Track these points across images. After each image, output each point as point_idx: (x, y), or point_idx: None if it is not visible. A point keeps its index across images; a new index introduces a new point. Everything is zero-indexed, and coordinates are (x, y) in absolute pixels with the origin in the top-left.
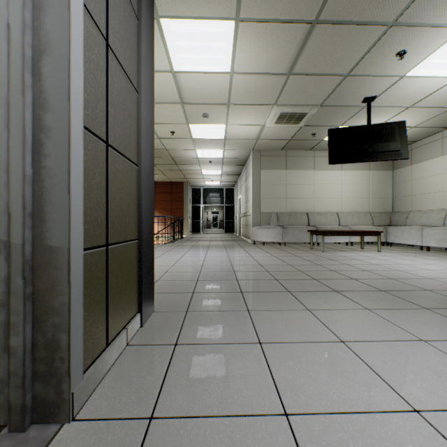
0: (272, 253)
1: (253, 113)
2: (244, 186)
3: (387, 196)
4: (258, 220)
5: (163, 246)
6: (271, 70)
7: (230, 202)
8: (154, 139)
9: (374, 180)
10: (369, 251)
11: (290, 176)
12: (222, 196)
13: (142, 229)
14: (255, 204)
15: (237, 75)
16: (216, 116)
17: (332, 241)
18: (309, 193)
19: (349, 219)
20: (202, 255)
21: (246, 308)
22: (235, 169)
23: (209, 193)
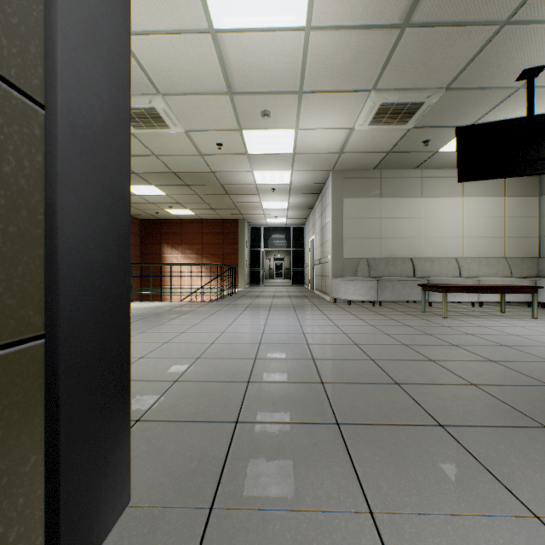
0: (366, 320)
1: (338, 107)
2: (318, 222)
3: (531, 234)
4: (340, 269)
5: (207, 305)
6: (374, 19)
7: (299, 245)
8: (129, 70)
9: (511, 211)
10: (519, 318)
11: (386, 206)
12: (288, 238)
13: (57, 304)
14: (337, 246)
15: (316, 33)
16: (281, 114)
17: (452, 300)
18: (414, 230)
19: (475, 268)
20: (261, 323)
21: (363, 498)
22: (306, 200)
23: (272, 234)
